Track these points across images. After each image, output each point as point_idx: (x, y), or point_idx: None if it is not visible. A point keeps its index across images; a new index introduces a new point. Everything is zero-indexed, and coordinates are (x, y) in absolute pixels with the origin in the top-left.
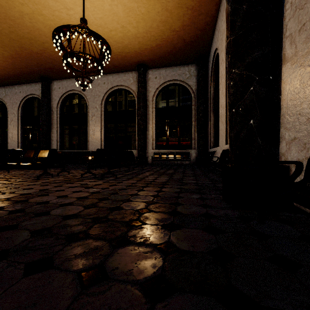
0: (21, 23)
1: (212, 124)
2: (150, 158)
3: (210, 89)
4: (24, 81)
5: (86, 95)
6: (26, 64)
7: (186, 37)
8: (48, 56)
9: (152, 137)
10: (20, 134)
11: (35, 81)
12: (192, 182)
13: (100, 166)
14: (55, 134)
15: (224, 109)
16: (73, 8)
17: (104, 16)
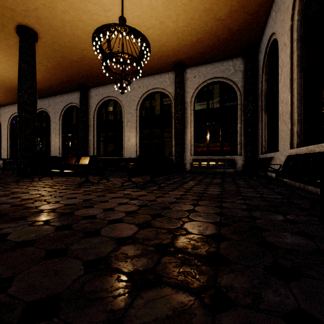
0: (62, 33)
1: (264, 126)
2: (188, 165)
3: (261, 85)
4: (65, 91)
5: (121, 100)
6: (67, 73)
7: (233, 25)
8: (86, 63)
9: (191, 143)
10: (61, 142)
11: (74, 90)
12: (255, 195)
13: (140, 174)
14: (92, 142)
15: (289, 104)
16: (111, 9)
17: (142, 13)
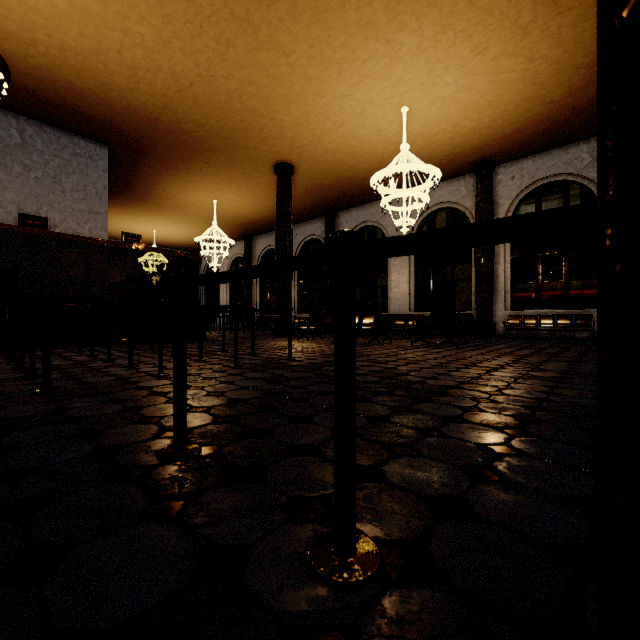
0: (322, 160)
1: None
2: (500, 325)
3: None
4: (303, 219)
5: (386, 226)
6: (313, 199)
7: (579, 102)
8: (341, 185)
9: (505, 288)
10: (297, 291)
11: (315, 217)
12: (572, 356)
13: (431, 334)
14: None
15: None
16: (387, 127)
17: (427, 123)
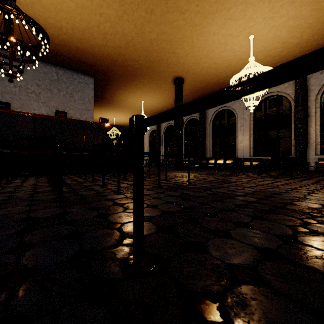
0: (199, 74)
1: None
2: (312, 164)
3: None
4: None
5: (235, 109)
6: (193, 97)
7: None
8: (209, 87)
9: (316, 141)
10: (183, 146)
11: None
12: None
13: (271, 170)
14: (208, 145)
15: None
16: (239, 50)
17: (265, 43)
